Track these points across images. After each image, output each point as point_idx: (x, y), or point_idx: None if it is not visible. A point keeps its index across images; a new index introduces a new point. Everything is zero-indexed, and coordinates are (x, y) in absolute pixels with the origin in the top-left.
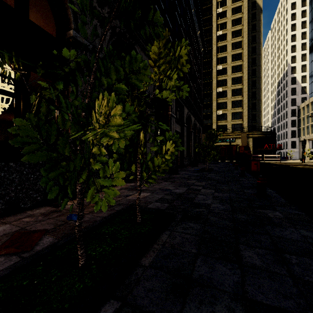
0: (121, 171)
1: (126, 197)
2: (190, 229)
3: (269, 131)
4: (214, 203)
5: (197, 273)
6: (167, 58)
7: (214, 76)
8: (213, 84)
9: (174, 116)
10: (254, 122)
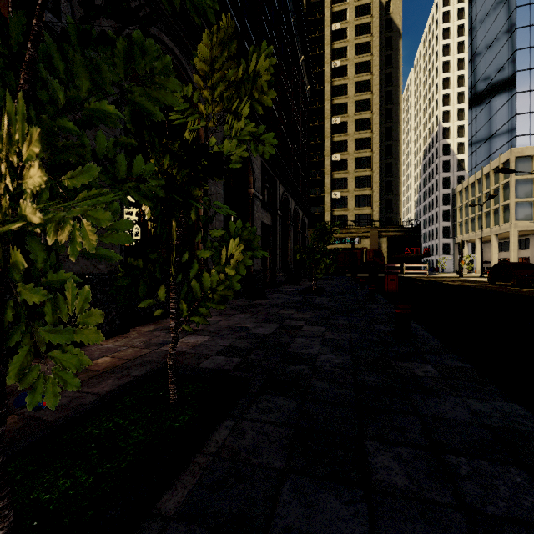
0: (93, 309)
1: (161, 346)
2: (276, 412)
3: (412, 227)
4: (323, 352)
5: (279, 522)
6: (228, 73)
7: (328, 134)
8: (326, 148)
9: (260, 197)
10: (389, 212)
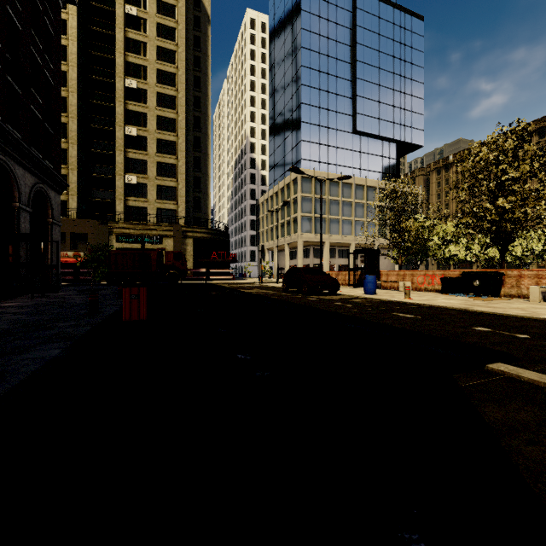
0: None
1: None
2: None
3: (220, 230)
4: None
5: None
6: None
7: (120, 97)
8: (117, 115)
9: None
10: (198, 212)
